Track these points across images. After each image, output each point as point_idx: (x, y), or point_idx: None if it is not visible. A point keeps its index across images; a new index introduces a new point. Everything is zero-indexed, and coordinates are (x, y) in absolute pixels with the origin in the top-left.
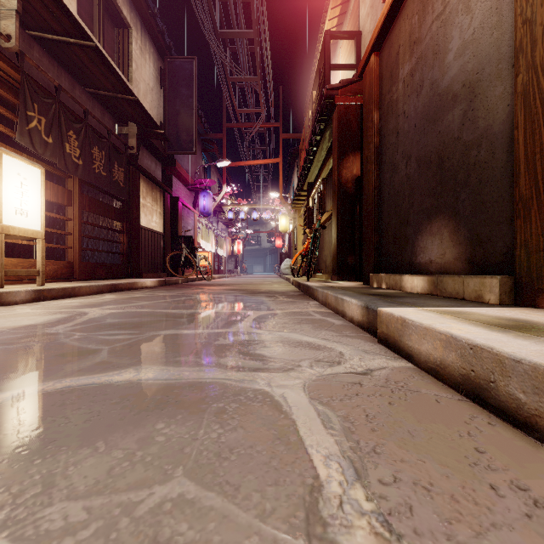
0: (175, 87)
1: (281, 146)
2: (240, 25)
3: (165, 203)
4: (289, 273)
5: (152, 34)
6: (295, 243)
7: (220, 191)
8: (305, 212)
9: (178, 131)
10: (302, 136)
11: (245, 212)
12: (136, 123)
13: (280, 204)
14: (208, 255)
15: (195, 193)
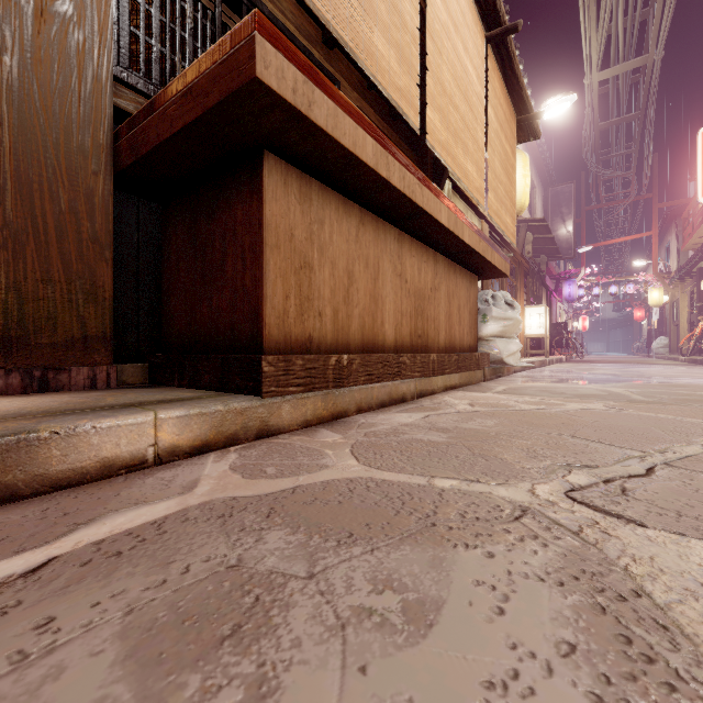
0: (556, 209)
1: (655, 218)
2: (619, 144)
3: (547, 299)
4: (664, 353)
5: (543, 180)
6: (674, 319)
7: (577, 274)
8: (693, 291)
9: (559, 242)
10: (687, 208)
11: (599, 288)
12: (542, 253)
13: (652, 278)
14: (570, 336)
15: (555, 281)
